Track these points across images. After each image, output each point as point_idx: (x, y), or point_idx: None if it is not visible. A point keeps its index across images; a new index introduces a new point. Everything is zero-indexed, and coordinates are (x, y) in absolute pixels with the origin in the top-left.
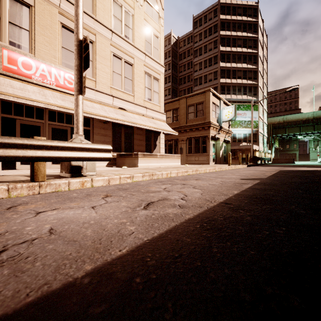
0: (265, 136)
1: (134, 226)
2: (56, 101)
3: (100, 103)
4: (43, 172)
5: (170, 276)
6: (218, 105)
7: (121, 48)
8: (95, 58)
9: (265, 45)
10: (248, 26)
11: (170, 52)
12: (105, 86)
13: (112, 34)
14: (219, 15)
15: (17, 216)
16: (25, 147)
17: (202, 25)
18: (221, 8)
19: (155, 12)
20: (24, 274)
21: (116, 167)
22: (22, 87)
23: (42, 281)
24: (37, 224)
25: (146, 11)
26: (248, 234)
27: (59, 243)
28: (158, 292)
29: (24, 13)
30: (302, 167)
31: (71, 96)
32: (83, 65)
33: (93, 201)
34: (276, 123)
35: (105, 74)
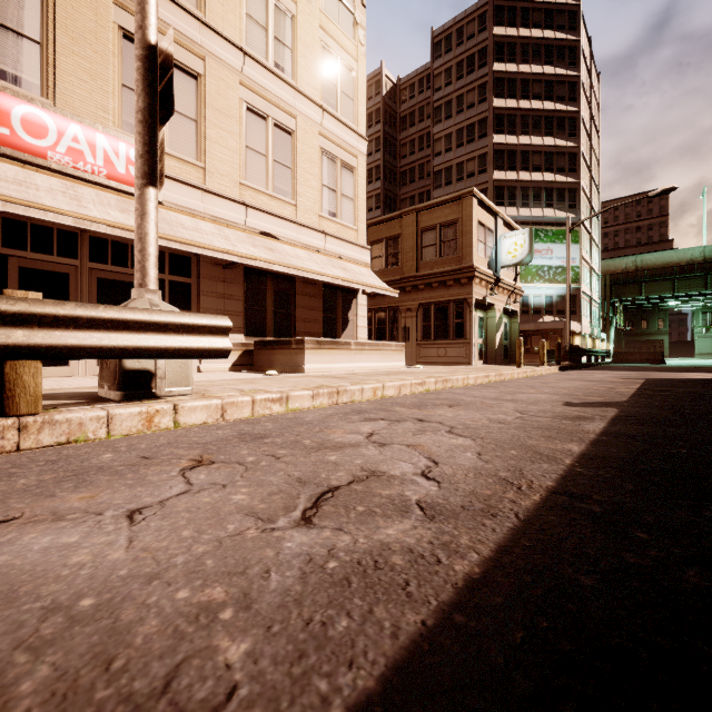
0: (594, 302)
1: (248, 639)
2: (107, 212)
3: (214, 220)
4: (34, 390)
5: None
6: (492, 228)
7: (266, 92)
8: (202, 115)
9: (595, 95)
10: (556, 51)
11: (379, 113)
12: (228, 180)
13: (245, 60)
14: (491, 28)
15: None
16: None
17: (453, 51)
18: (496, 11)
19: (345, 11)
20: None
21: (253, 373)
22: (22, 178)
23: None
24: None
25: (324, 9)
26: None
27: None
28: None
29: None
30: (691, 373)
31: None
32: (159, 111)
33: (145, 486)
34: (618, 271)
35: (228, 153)
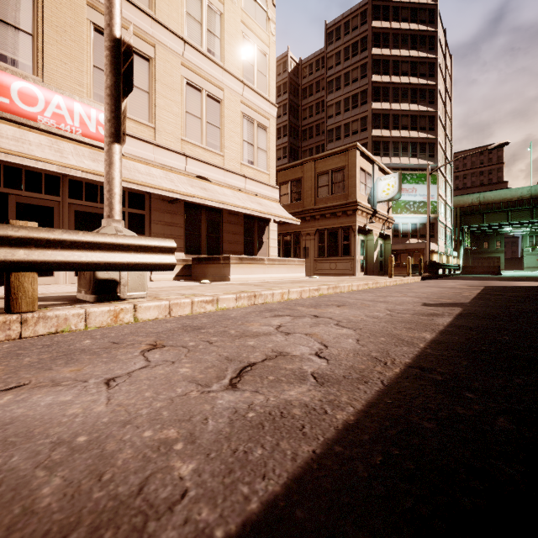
0: (447, 228)
1: (194, 462)
2: (82, 161)
3: (162, 167)
4: (32, 294)
5: None
6: (371, 172)
7: (201, 71)
8: (153, 88)
9: (448, 72)
10: (419, 39)
11: (286, 86)
12: (172, 137)
13: (185, 47)
14: (370, 21)
15: None
16: None
17: (342, 39)
18: (374, 9)
19: (260, 10)
20: None
21: (191, 281)
22: (19, 136)
23: None
24: None
25: (244, 8)
26: None
27: None
28: None
29: (23, 2)
30: (519, 281)
31: None
32: (122, 87)
33: (116, 363)
34: (466, 205)
35: (172, 116)
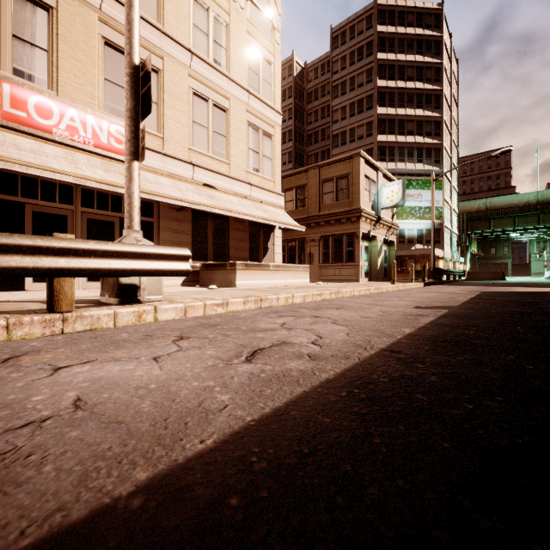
0: (454, 234)
1: (229, 395)
2: (95, 172)
3: (170, 175)
4: (70, 296)
5: (295, 493)
6: (375, 179)
7: (207, 81)
8: (161, 99)
9: (455, 77)
10: (425, 44)
11: (291, 90)
12: (180, 146)
13: (192, 58)
14: (376, 26)
15: (18, 375)
16: (38, 252)
17: (347, 43)
18: (380, 13)
19: (265, 19)
20: (21, 490)
21: (199, 287)
22: (36, 148)
23: (52, 503)
24: (54, 391)
25: (250, 18)
26: (435, 409)
27: (91, 427)
28: (272, 527)
29: (39, 20)
30: (518, 287)
31: (121, 164)
32: (141, 109)
33: (155, 348)
34: (473, 210)
35: (180, 126)
